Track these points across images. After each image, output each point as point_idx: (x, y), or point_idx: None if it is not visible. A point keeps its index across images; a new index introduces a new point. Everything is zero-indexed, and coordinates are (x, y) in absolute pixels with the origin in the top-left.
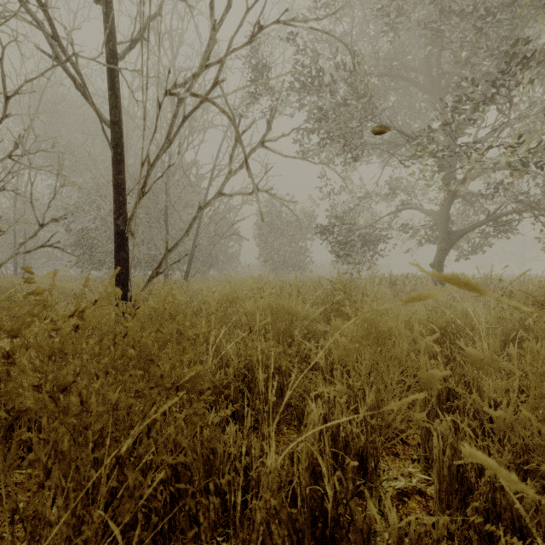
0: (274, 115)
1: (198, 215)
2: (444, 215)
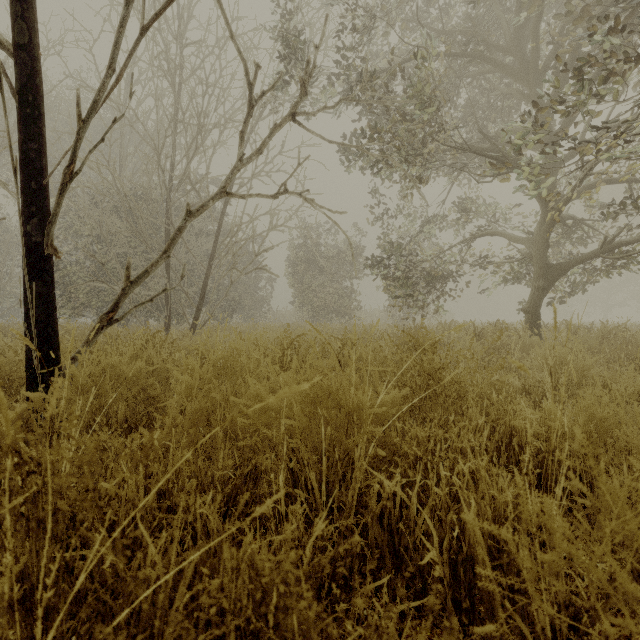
0: (312, 72)
1: (186, 225)
2: (542, 243)
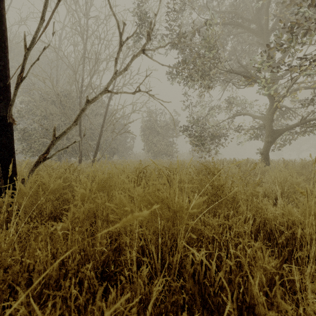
0: (153, 28)
1: (86, 108)
2: (270, 119)
